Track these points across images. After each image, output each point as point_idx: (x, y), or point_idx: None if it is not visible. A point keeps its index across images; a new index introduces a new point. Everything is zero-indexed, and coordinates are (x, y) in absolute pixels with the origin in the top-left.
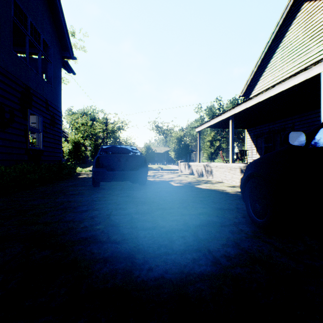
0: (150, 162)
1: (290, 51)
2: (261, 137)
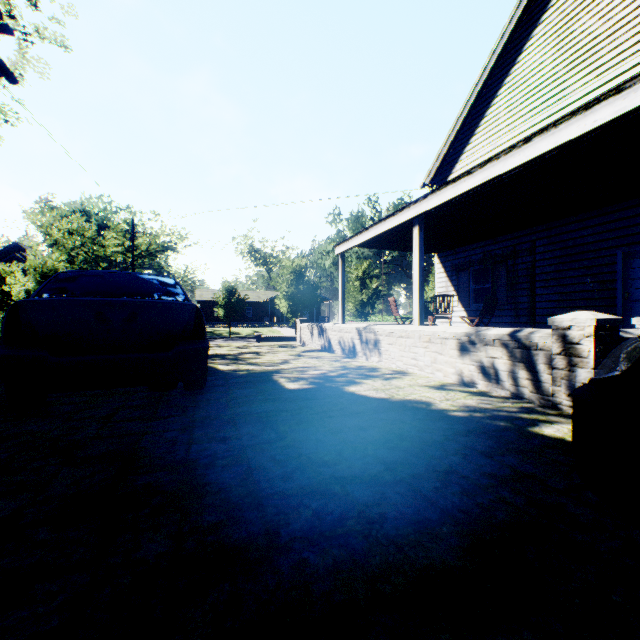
0: (236, 322)
1: (527, 92)
2: (468, 270)
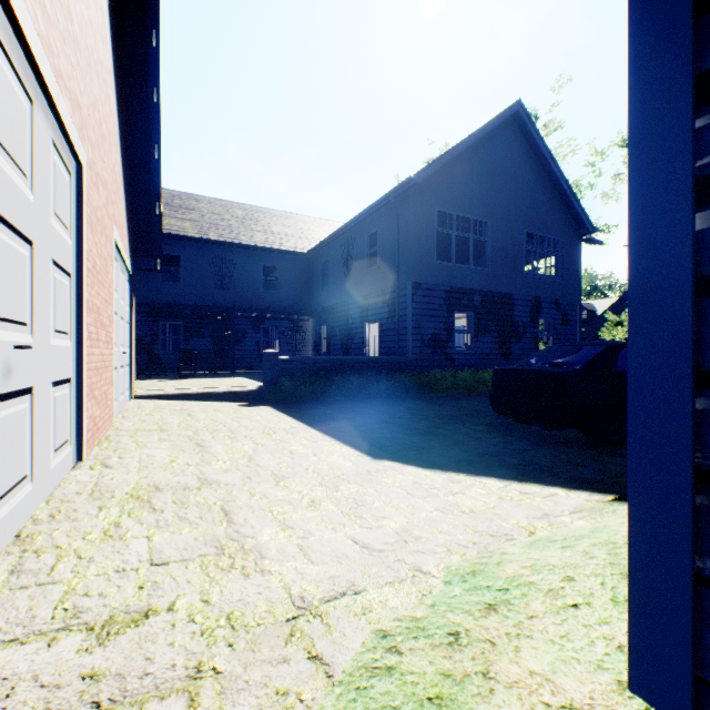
0: None
1: None
2: None
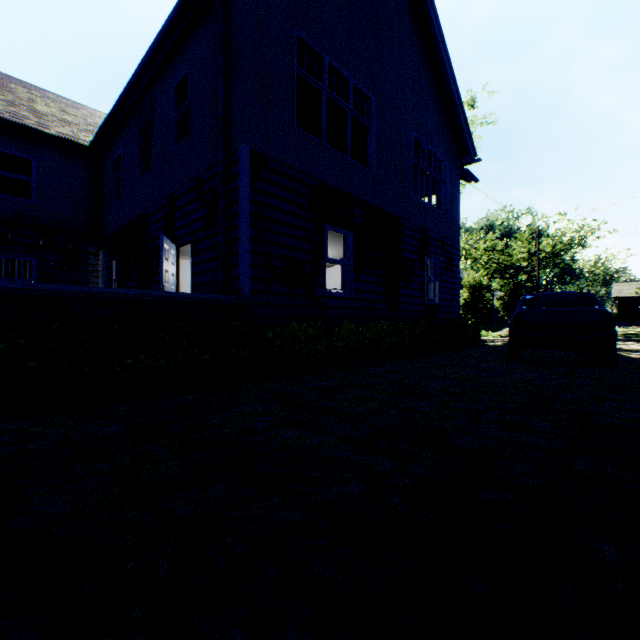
0: None
1: None
2: None
